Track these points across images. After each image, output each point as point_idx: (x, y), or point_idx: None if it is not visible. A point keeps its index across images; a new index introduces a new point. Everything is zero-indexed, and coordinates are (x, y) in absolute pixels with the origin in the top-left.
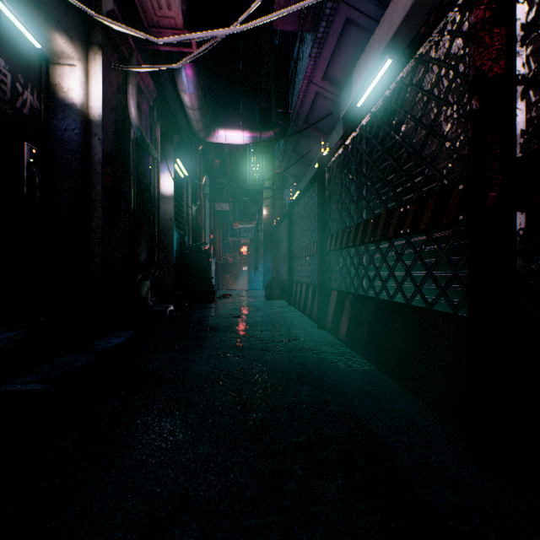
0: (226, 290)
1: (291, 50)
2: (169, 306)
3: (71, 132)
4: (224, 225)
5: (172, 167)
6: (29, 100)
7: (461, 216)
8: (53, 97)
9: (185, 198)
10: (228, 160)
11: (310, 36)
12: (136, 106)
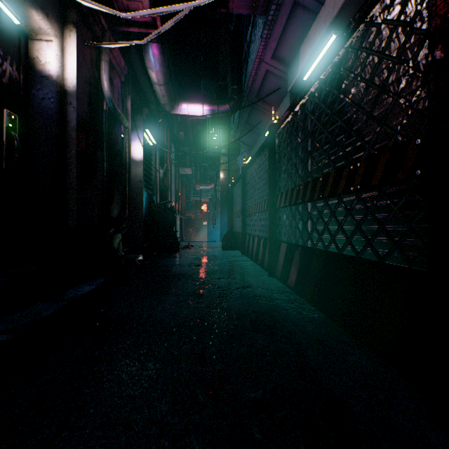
0: (189, 242)
1: (244, 35)
2: (138, 256)
3: (48, 101)
4: (188, 187)
5: (142, 136)
6: (9, 71)
7: (419, 170)
8: (32, 69)
9: (153, 163)
10: (190, 132)
11: (261, 20)
12: (108, 80)
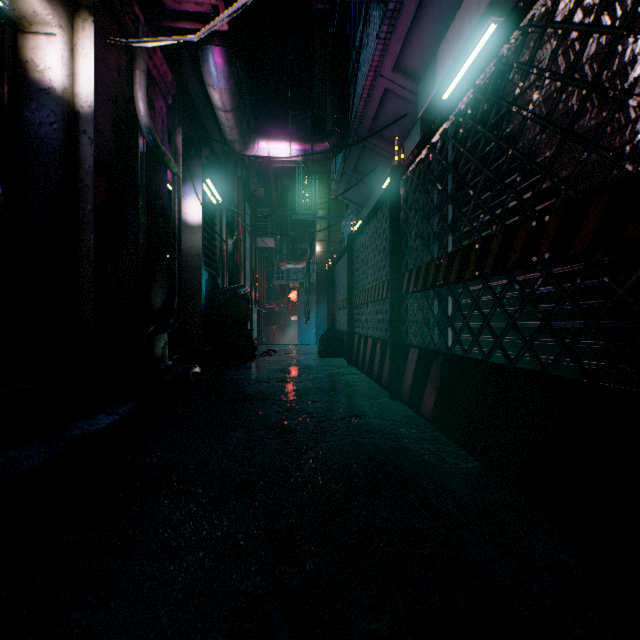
0: (270, 345)
1: (351, 41)
2: (193, 367)
3: (48, 128)
4: (269, 266)
5: (200, 189)
6: None
7: None
8: (24, 79)
9: (218, 230)
10: (273, 186)
11: (377, 12)
12: (145, 100)
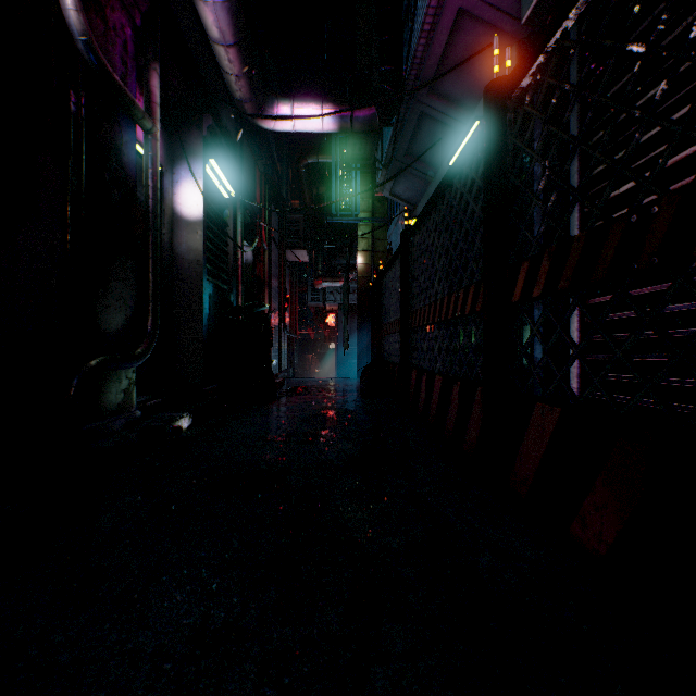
0: (301, 379)
1: None
2: (178, 417)
3: None
4: (303, 286)
5: (200, 170)
6: None
7: None
8: None
9: (230, 232)
10: (306, 188)
11: None
12: None
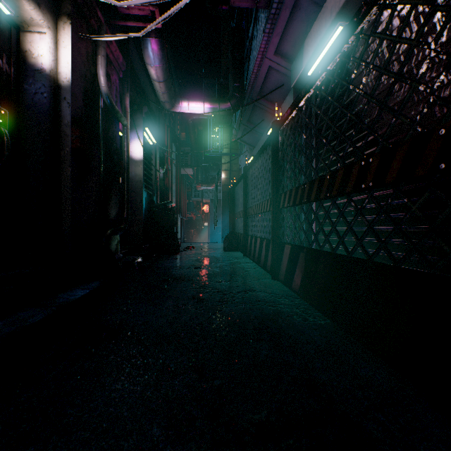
0: (190, 243)
1: (246, 32)
2: (137, 258)
3: (40, 96)
4: (189, 187)
5: (141, 135)
6: None
7: (443, 164)
8: (24, 63)
9: (153, 163)
10: (191, 131)
11: (263, 14)
12: (105, 75)
